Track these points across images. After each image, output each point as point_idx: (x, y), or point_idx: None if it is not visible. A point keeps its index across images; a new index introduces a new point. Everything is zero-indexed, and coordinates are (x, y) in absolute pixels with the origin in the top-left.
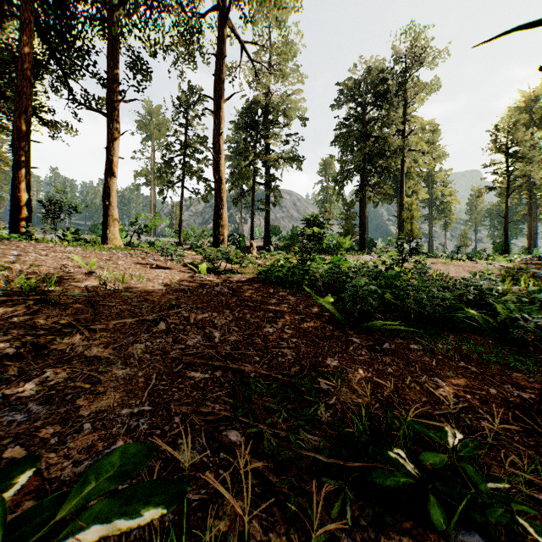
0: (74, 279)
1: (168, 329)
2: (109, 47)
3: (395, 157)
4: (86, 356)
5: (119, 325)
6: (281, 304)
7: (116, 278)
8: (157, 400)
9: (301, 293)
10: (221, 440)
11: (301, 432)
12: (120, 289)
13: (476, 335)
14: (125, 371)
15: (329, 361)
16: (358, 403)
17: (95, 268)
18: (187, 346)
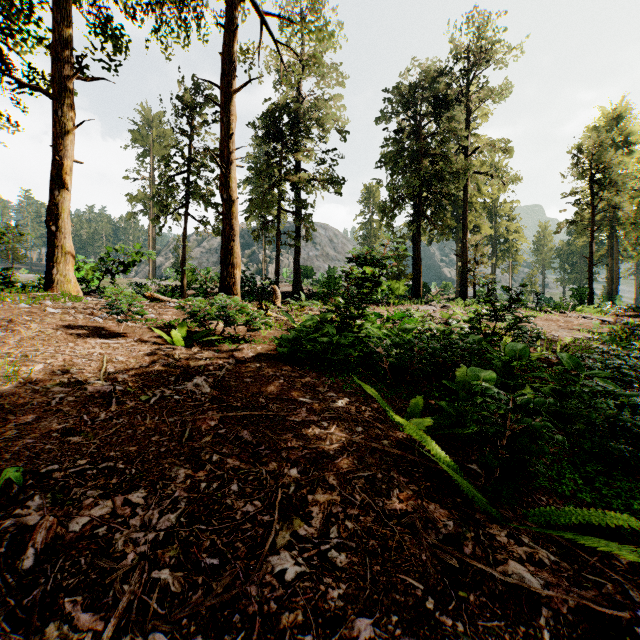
0: None
1: None
2: None
3: (457, 181)
4: None
5: None
6: (317, 425)
7: None
8: None
9: (353, 387)
10: None
11: None
12: None
13: None
14: None
15: None
16: None
17: None
18: None
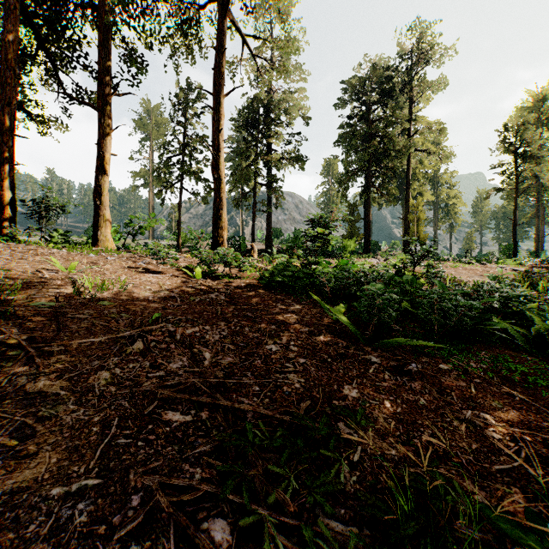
0: (46, 285)
1: (147, 348)
2: (100, 36)
3: (400, 158)
4: (28, 391)
5: (86, 344)
6: (285, 314)
7: (96, 284)
8: (111, 465)
9: (306, 300)
10: (199, 541)
11: (320, 519)
12: (98, 297)
13: (509, 350)
14: (76, 415)
15: (347, 390)
16: (392, 456)
17: (75, 272)
18: (168, 373)
